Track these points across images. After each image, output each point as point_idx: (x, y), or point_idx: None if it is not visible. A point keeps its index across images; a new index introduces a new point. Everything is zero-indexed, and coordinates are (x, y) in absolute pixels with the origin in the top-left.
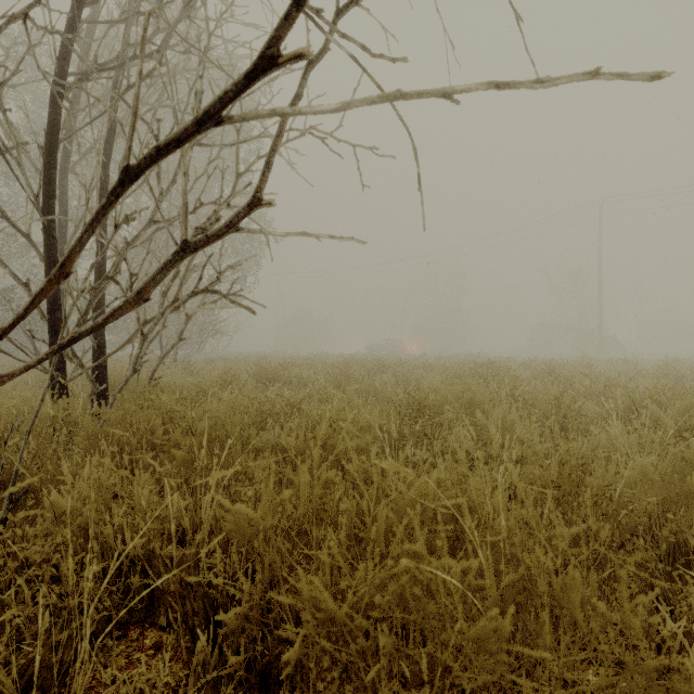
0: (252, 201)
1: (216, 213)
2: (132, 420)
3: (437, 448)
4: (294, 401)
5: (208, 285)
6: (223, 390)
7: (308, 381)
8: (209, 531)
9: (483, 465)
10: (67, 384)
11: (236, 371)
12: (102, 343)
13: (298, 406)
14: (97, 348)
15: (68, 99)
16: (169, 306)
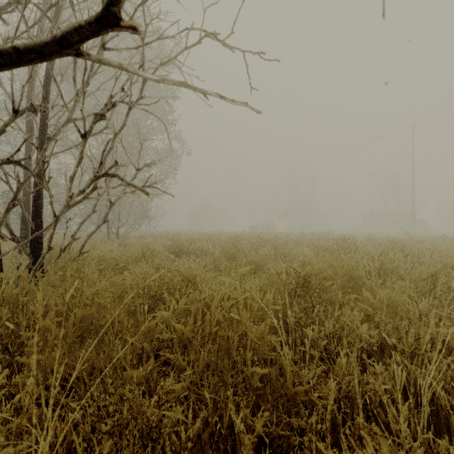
0: (102, 15)
1: (112, 98)
2: (27, 299)
3: (330, 329)
4: (190, 276)
5: (108, 169)
6: (137, 262)
7: (208, 252)
8: (72, 452)
9: (377, 348)
10: (1, 258)
11: (155, 245)
12: (39, 224)
13: (193, 280)
14: (34, 228)
15: (2, 18)
16: (89, 193)
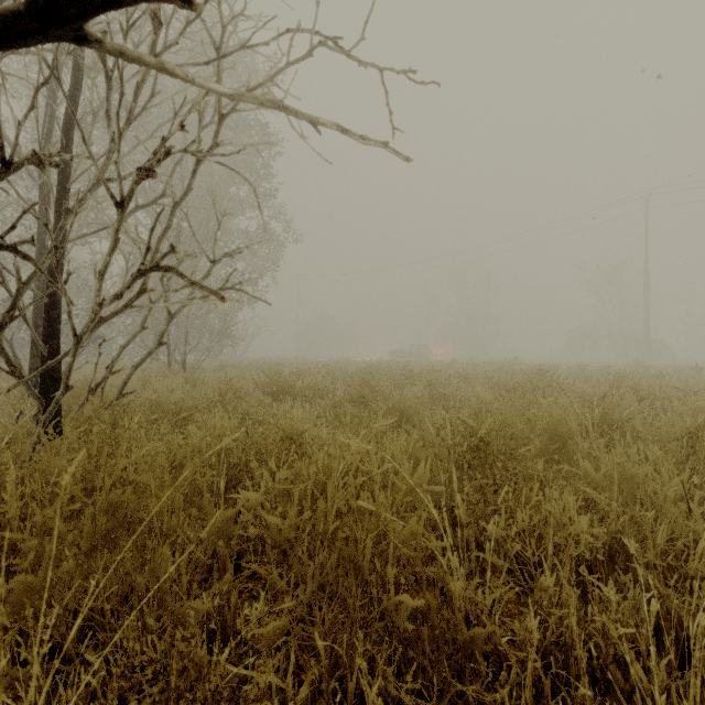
0: None
1: (165, 141)
2: (24, 472)
3: (524, 524)
4: (294, 433)
5: (159, 259)
6: (211, 409)
7: (324, 392)
8: None
9: (603, 555)
10: None
11: (241, 381)
12: (55, 348)
13: (300, 440)
14: (47, 355)
15: None
16: (133, 298)
